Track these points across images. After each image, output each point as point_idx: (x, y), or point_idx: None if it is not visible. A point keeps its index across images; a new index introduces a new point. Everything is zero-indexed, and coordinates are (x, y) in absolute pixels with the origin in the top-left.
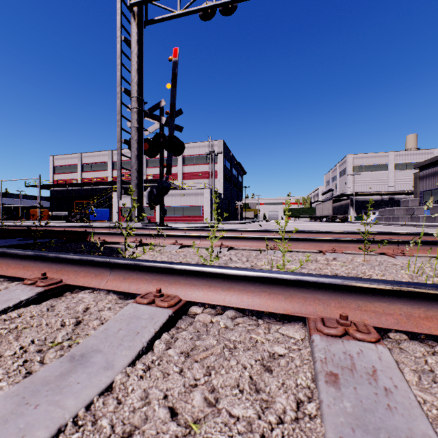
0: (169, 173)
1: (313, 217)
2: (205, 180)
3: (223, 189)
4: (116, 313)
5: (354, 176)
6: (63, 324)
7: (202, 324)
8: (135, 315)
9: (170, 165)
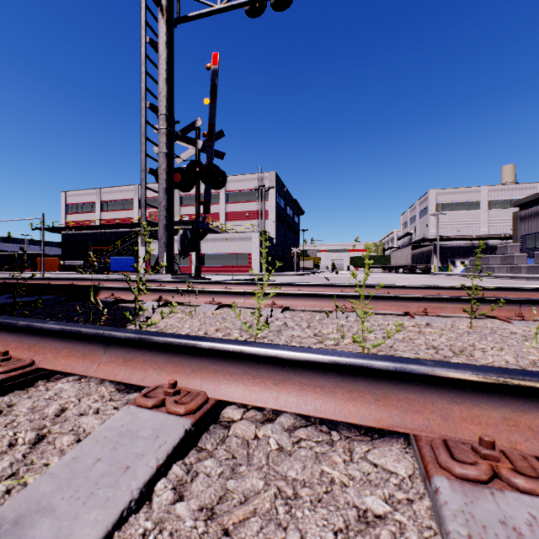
0: (207, 211)
1: (387, 268)
2: (253, 221)
3: (275, 232)
4: (104, 419)
5: (438, 216)
6: (13, 442)
7: (240, 441)
8: (128, 430)
9: (209, 201)
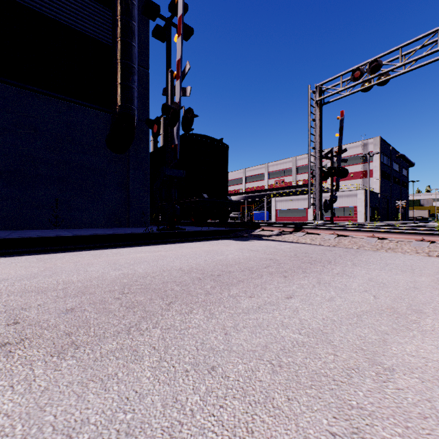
0: (337, 190)
1: None
2: (357, 180)
3: (379, 188)
4: None
5: None
6: None
7: None
8: None
9: (338, 185)
